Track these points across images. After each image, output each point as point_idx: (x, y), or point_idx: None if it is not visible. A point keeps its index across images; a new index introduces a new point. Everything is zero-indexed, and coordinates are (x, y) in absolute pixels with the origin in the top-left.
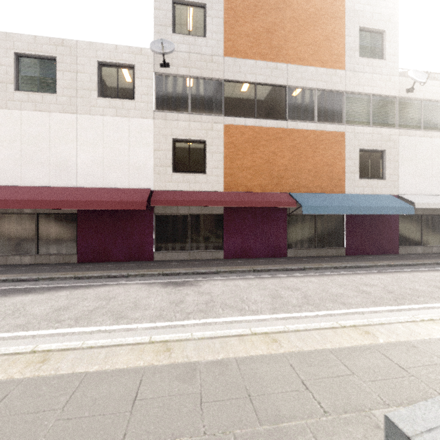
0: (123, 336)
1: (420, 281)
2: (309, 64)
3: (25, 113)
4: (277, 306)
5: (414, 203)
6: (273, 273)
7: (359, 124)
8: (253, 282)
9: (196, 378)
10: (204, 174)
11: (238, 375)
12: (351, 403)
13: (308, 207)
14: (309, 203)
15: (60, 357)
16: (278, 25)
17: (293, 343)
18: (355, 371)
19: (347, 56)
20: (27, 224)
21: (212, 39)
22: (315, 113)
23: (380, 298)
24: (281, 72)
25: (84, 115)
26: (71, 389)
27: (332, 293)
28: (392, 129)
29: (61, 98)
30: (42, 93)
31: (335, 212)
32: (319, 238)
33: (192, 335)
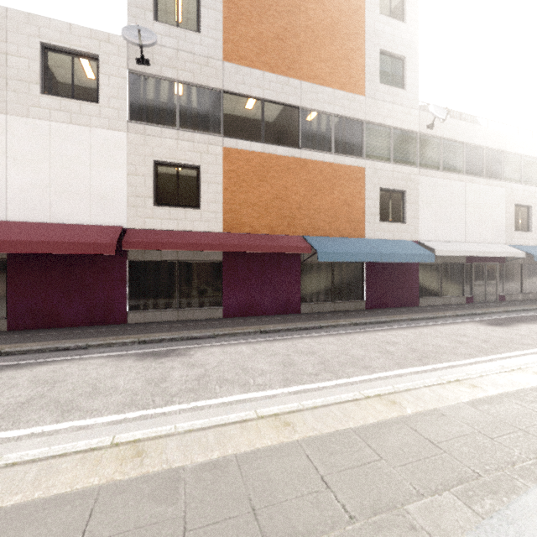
0: (71, 439)
1: (442, 336)
2: (325, 84)
3: None
4: (289, 377)
5: (435, 250)
6: (284, 334)
7: (379, 159)
8: (260, 346)
9: (180, 493)
10: (198, 209)
11: (238, 479)
12: (381, 500)
13: (325, 253)
14: (326, 248)
15: None
16: (290, 33)
17: (309, 425)
18: (383, 455)
19: (367, 81)
20: None
21: (208, 37)
22: (332, 142)
23: (404, 358)
24: (294, 90)
25: (18, 117)
26: None
27: (352, 355)
28: (413, 168)
29: None
30: None
31: (355, 259)
32: (337, 290)
33: (176, 428)
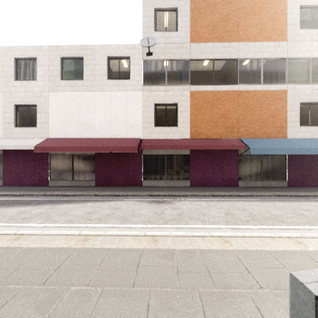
0: (127, 231)
1: None
2: (256, 40)
3: (66, 93)
4: (229, 220)
5: None
6: (227, 197)
7: (299, 82)
8: (211, 203)
9: (174, 258)
10: (176, 127)
11: (201, 259)
12: (281, 285)
13: (255, 149)
14: (256, 146)
15: (94, 239)
16: (231, 14)
17: (240, 244)
18: (286, 266)
19: (289, 30)
20: (67, 161)
21: (181, 32)
22: (261, 77)
23: (314, 220)
24: (233, 49)
25: (99, 92)
26: (102, 256)
27: (273, 214)
28: None
29: (86, 82)
30: (75, 80)
31: (278, 152)
32: (264, 173)
33: (170, 234)
